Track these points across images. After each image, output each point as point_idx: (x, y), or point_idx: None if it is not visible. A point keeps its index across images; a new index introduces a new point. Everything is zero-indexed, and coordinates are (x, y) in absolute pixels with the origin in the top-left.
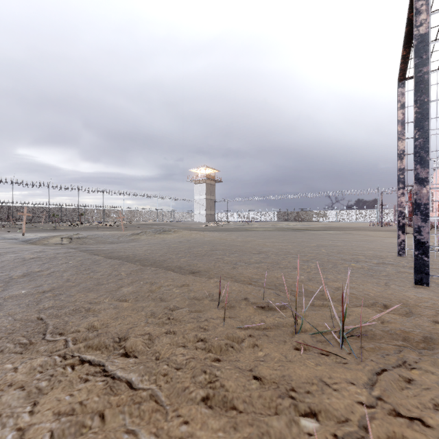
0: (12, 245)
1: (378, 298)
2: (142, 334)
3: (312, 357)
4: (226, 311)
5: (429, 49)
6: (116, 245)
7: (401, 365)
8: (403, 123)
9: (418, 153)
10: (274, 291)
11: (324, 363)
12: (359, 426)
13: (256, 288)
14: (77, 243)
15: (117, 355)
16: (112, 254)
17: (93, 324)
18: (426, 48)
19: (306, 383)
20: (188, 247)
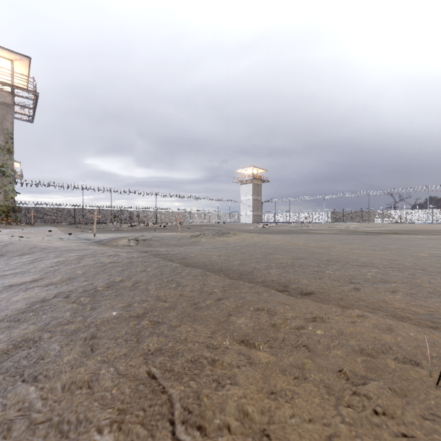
0: (87, 246)
1: None
2: None
3: None
4: None
5: None
6: (182, 249)
7: None
8: None
9: None
10: None
11: None
12: None
13: None
14: (143, 245)
15: None
16: (187, 261)
17: (246, 411)
18: None
19: None
20: (263, 254)
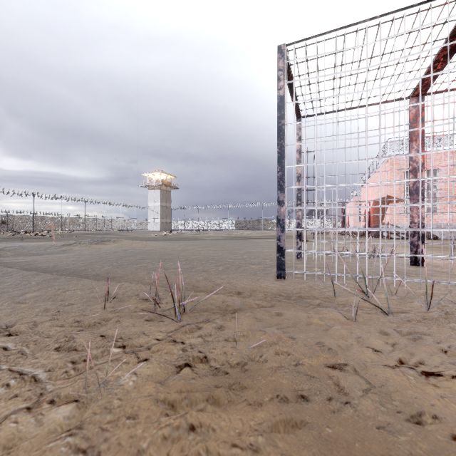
0: None
1: (239, 288)
2: (28, 321)
3: (151, 323)
4: (112, 303)
5: (286, 107)
6: (38, 257)
7: (204, 322)
8: (300, 152)
9: (279, 182)
10: (165, 288)
11: (156, 325)
12: (146, 348)
13: (153, 287)
14: None
15: (2, 336)
16: (29, 266)
17: None
18: (283, 106)
19: (132, 334)
20: (119, 257)
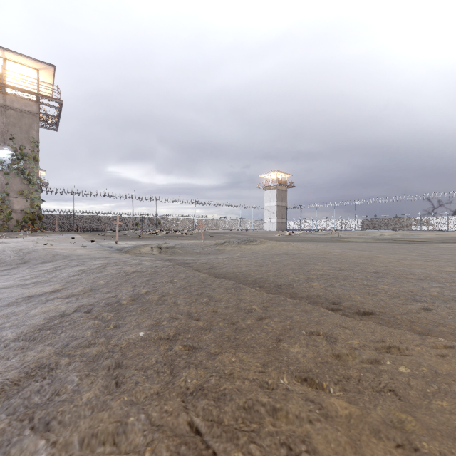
0: (110, 254)
1: None
2: None
3: None
4: None
5: None
6: (208, 258)
7: None
8: None
9: None
10: None
11: None
12: None
13: None
14: (166, 254)
15: None
16: (215, 271)
17: None
18: None
19: None
20: (298, 264)
